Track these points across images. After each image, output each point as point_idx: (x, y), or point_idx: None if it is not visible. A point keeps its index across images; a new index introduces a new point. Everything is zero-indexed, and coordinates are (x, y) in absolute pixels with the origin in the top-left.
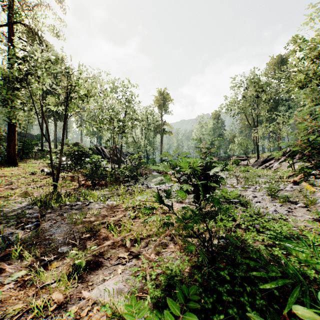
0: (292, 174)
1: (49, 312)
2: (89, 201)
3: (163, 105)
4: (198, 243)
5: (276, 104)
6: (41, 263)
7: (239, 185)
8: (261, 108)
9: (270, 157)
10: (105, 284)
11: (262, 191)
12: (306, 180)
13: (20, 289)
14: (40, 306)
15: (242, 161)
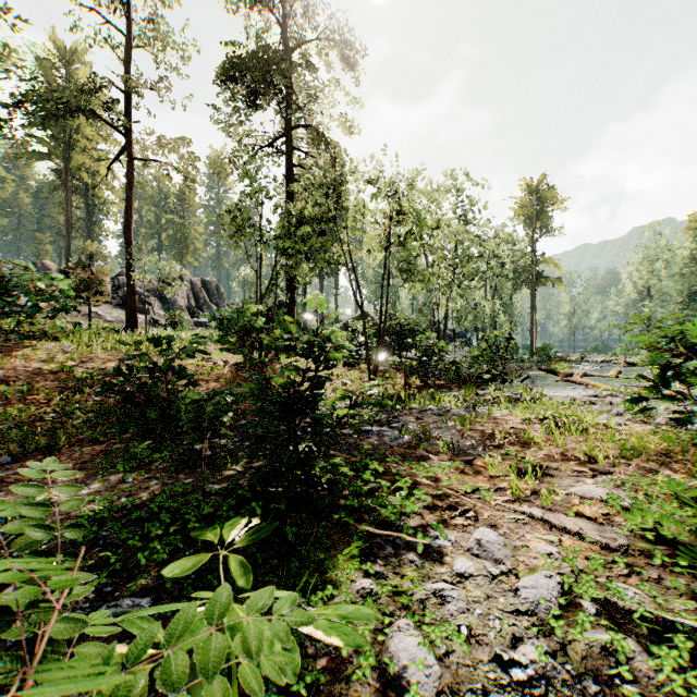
0: None
1: (529, 493)
2: (446, 406)
3: (536, 216)
4: None
5: None
6: (463, 459)
7: None
8: None
9: None
10: (581, 487)
11: None
12: None
13: (464, 474)
14: (510, 488)
15: None
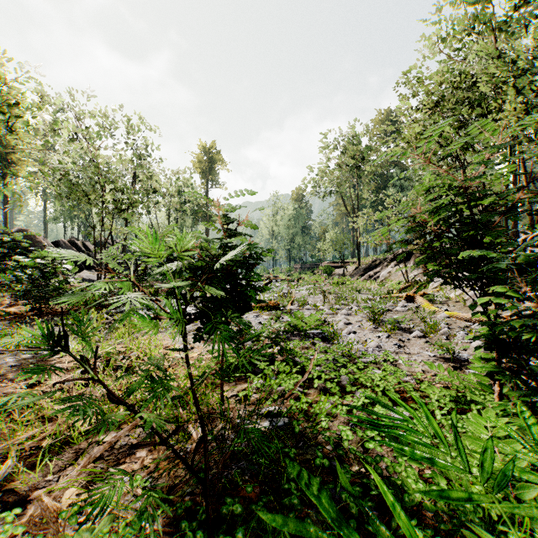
0: (405, 287)
1: None
2: None
3: (209, 171)
4: None
5: (385, 183)
6: None
7: (327, 305)
8: (364, 188)
9: (376, 263)
10: None
11: (361, 313)
12: (424, 295)
13: None
14: None
15: (336, 269)
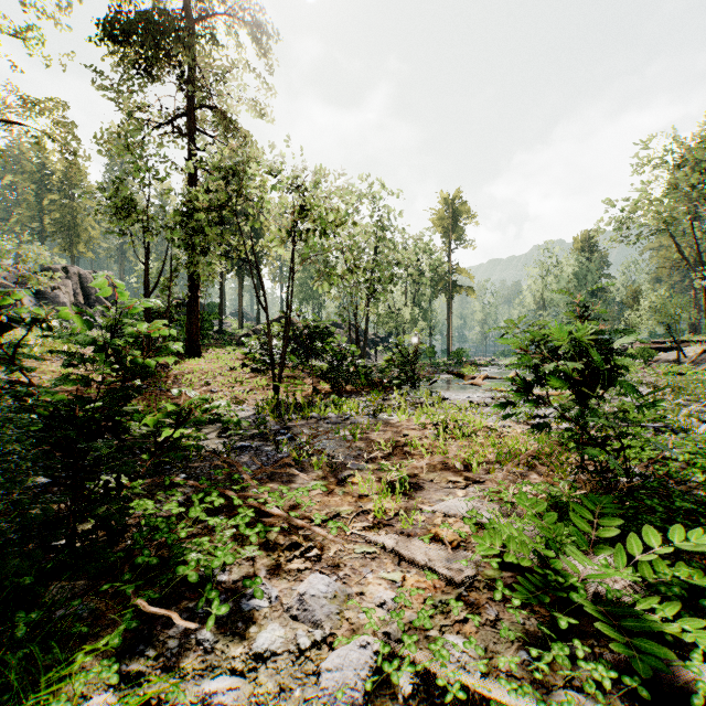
0: None
1: (392, 515)
2: (346, 413)
3: (452, 228)
4: (585, 478)
5: None
6: (338, 476)
7: None
8: None
9: None
10: (449, 501)
11: None
12: None
13: (332, 496)
14: (374, 510)
15: (660, 353)
